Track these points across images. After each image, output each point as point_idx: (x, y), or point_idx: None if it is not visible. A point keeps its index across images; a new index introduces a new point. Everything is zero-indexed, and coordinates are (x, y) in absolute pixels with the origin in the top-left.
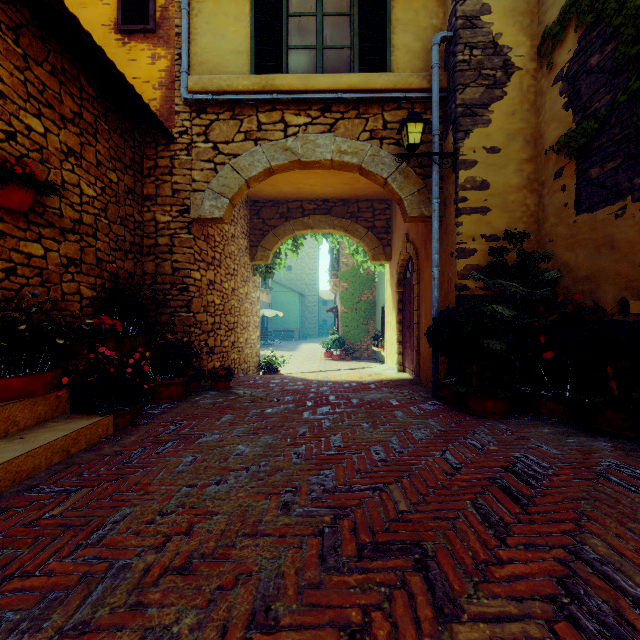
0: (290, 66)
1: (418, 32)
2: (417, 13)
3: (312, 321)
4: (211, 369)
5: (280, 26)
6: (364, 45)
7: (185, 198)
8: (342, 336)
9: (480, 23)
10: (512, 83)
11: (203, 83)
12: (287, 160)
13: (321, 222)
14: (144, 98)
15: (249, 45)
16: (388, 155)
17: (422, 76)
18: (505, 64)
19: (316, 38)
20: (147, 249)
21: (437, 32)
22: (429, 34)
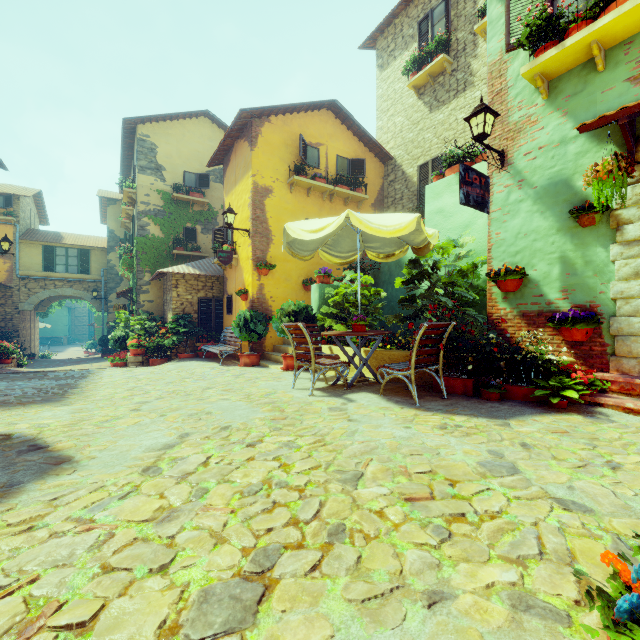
0: (57, 269)
1: (99, 264)
2: (99, 259)
3: (82, 329)
4: (28, 354)
5: (53, 258)
6: (82, 266)
7: (18, 304)
8: (96, 341)
9: (114, 269)
10: (123, 283)
11: (25, 273)
12: (56, 295)
13: (74, 296)
14: (1, 274)
15: (42, 262)
16: (90, 295)
17: (100, 276)
18: (121, 279)
19: (66, 262)
20: (2, 319)
21: (105, 264)
22: (103, 265)
